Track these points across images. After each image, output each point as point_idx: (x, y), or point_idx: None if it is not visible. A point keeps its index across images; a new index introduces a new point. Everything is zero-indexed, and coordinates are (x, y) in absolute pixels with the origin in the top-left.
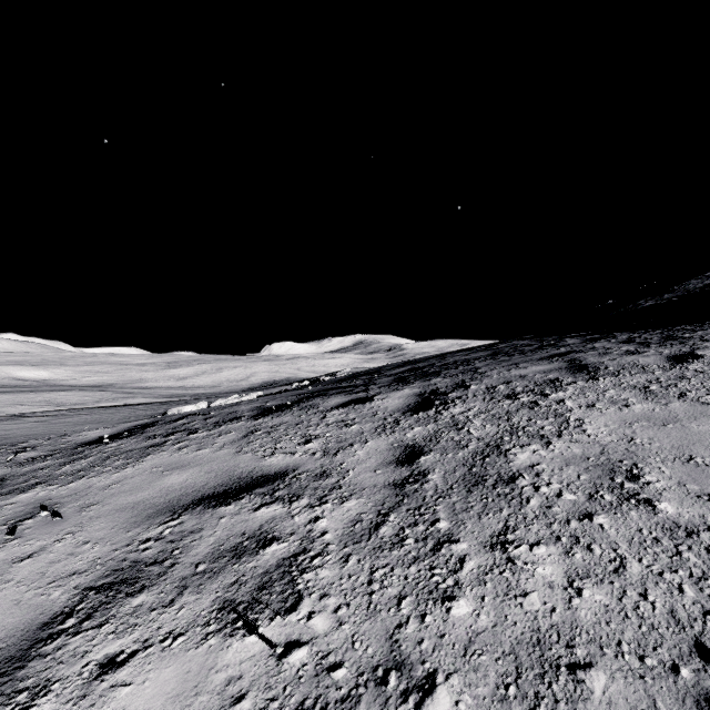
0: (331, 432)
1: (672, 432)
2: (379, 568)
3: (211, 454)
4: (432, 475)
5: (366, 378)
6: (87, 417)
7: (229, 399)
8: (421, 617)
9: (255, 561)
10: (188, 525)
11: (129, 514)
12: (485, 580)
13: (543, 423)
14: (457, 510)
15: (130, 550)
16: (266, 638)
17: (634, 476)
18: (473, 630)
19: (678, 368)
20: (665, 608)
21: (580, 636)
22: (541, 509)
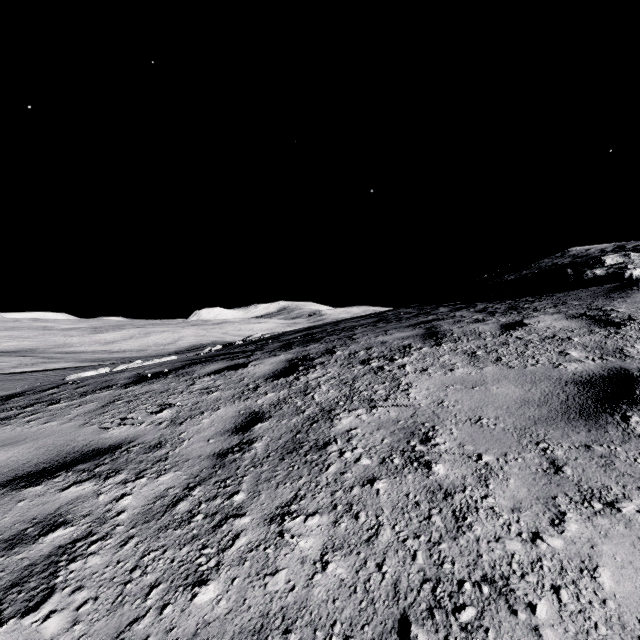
0: (190, 399)
1: (476, 394)
2: (153, 551)
3: (56, 427)
4: (257, 443)
5: (261, 344)
6: None
7: (131, 365)
8: (161, 608)
9: (27, 552)
10: None
11: None
12: (246, 559)
13: (378, 387)
14: (260, 480)
15: None
16: None
17: (427, 438)
18: (204, 620)
19: (505, 335)
20: (392, 579)
21: (303, 618)
22: (335, 476)
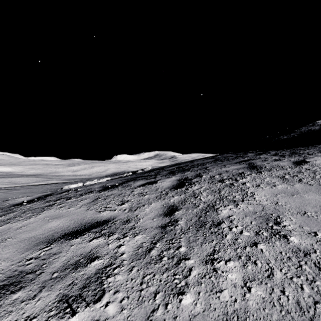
0: (134, 198)
1: (296, 199)
2: (148, 275)
3: (74, 210)
4: (180, 221)
5: (156, 172)
6: (26, 190)
7: (92, 181)
8: (165, 305)
9: (84, 271)
10: (54, 250)
11: (25, 243)
12: (201, 282)
13: (235, 194)
14: (190, 241)
15: (20, 265)
16: (81, 319)
17: (277, 222)
18: (192, 314)
19: (298, 167)
20: (294, 299)
21: (249, 317)
22: (232, 240)
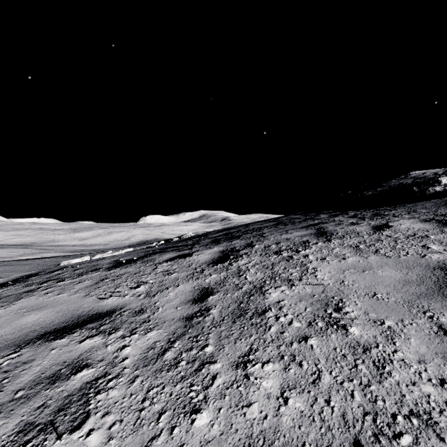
0: (156, 279)
1: (367, 276)
2: (155, 387)
3: (66, 297)
4: (213, 310)
5: (196, 240)
6: (5, 267)
7: (105, 254)
8: (171, 429)
9: (64, 386)
10: (24, 356)
11: None
12: (225, 394)
13: (292, 271)
14: (222, 337)
15: None
16: None
17: (339, 308)
18: (205, 439)
19: (377, 234)
20: (339, 411)
21: (279, 439)
22: (277, 334)
